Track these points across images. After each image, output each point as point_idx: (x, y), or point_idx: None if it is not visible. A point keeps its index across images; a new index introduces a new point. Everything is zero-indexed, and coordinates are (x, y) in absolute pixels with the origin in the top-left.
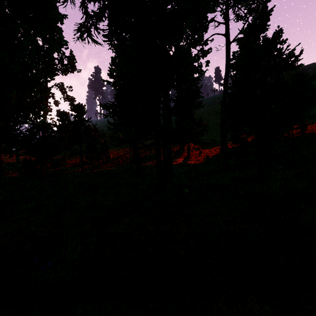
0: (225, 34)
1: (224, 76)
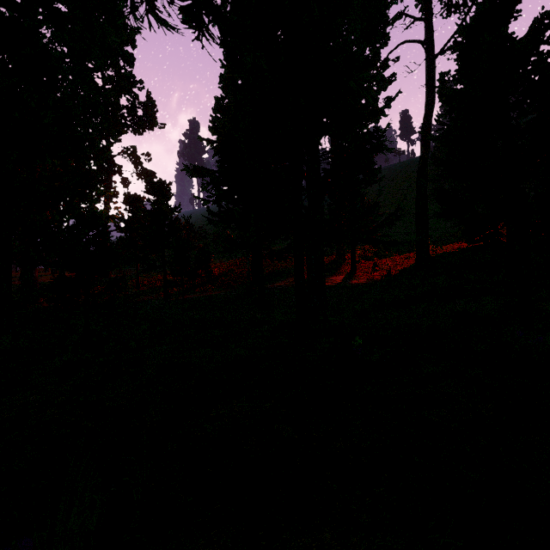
0: (426, 40)
1: (424, 120)
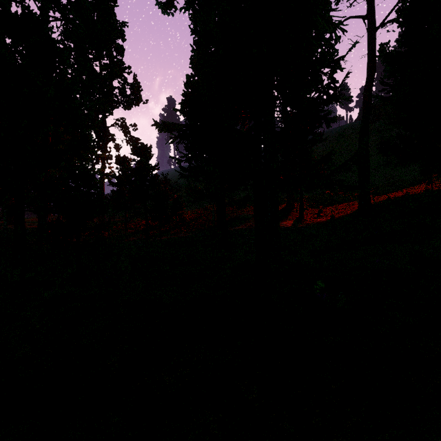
0: (368, 15)
1: (365, 85)
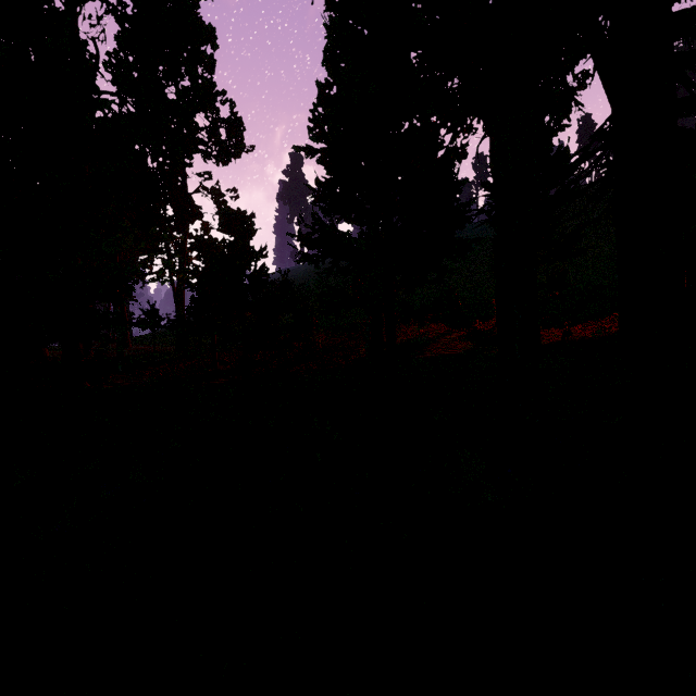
0: None
1: None
